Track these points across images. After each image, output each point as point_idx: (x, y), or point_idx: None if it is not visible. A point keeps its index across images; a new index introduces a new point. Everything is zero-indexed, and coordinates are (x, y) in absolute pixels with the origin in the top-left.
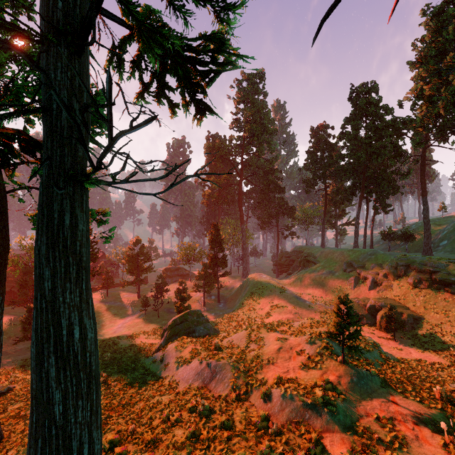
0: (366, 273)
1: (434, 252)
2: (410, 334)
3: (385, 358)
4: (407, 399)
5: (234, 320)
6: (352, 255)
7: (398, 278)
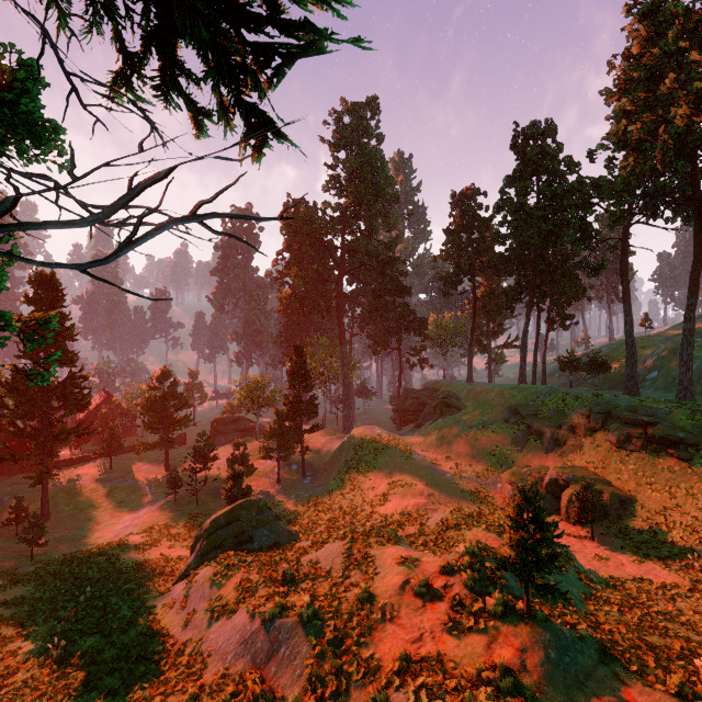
0: (541, 425)
1: (639, 390)
2: (616, 527)
3: (588, 583)
4: (653, 691)
5: (327, 509)
6: (517, 396)
7: (592, 433)
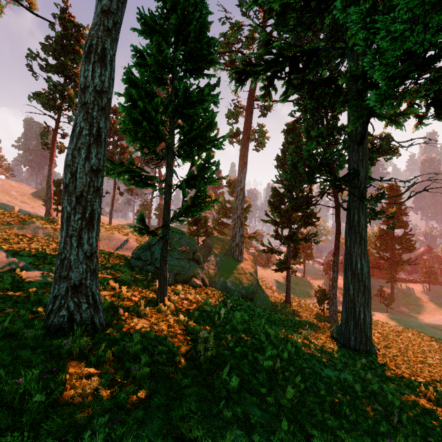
0: None
1: None
2: None
3: None
4: None
5: None
6: None
7: None
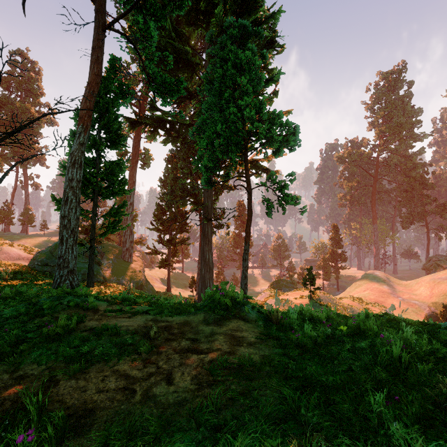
0: None
1: None
2: None
3: None
4: None
5: None
6: None
7: None
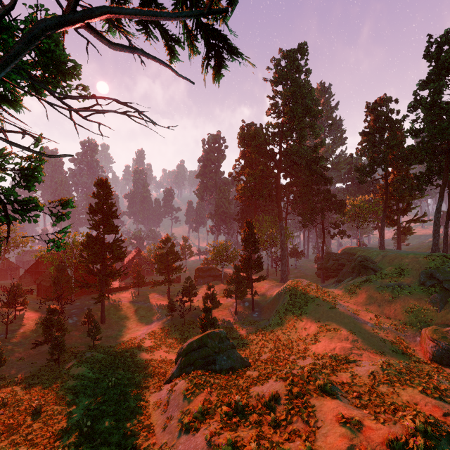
0: None
1: None
2: None
3: None
4: None
5: (269, 340)
6: (432, 262)
7: None
